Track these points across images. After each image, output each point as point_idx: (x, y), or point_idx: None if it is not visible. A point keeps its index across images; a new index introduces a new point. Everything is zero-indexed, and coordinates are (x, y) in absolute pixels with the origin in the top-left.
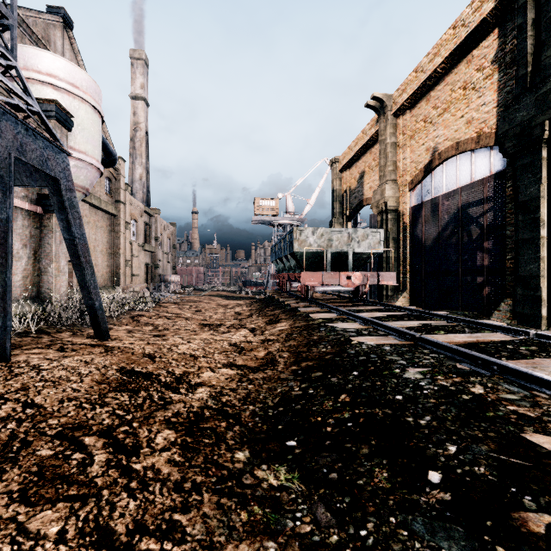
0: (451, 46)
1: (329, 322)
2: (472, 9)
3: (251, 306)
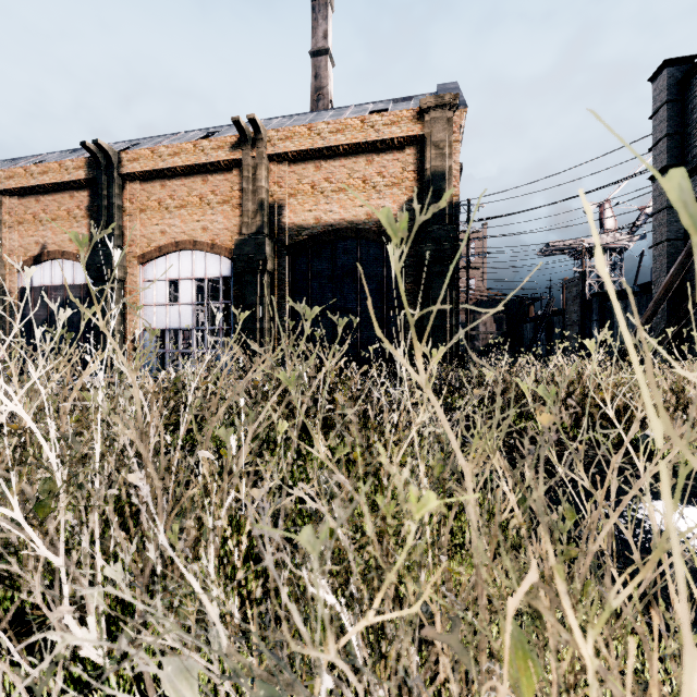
0: (58, 178)
1: None
2: (73, 165)
3: None
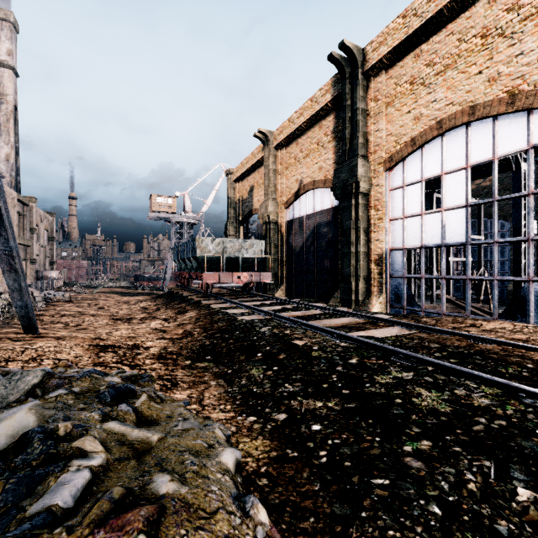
0: (310, 113)
1: (224, 309)
2: (321, 94)
3: (156, 301)
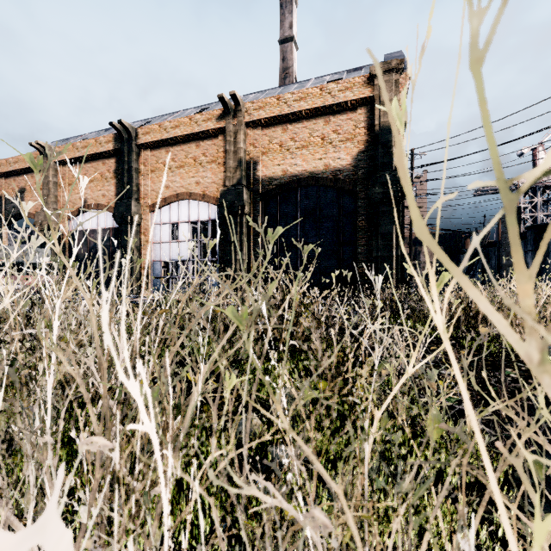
0: (94, 150)
1: None
2: (104, 140)
3: None
